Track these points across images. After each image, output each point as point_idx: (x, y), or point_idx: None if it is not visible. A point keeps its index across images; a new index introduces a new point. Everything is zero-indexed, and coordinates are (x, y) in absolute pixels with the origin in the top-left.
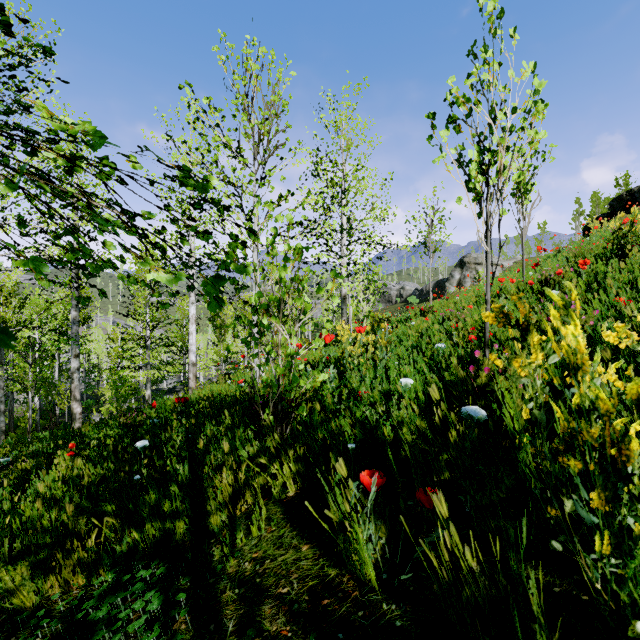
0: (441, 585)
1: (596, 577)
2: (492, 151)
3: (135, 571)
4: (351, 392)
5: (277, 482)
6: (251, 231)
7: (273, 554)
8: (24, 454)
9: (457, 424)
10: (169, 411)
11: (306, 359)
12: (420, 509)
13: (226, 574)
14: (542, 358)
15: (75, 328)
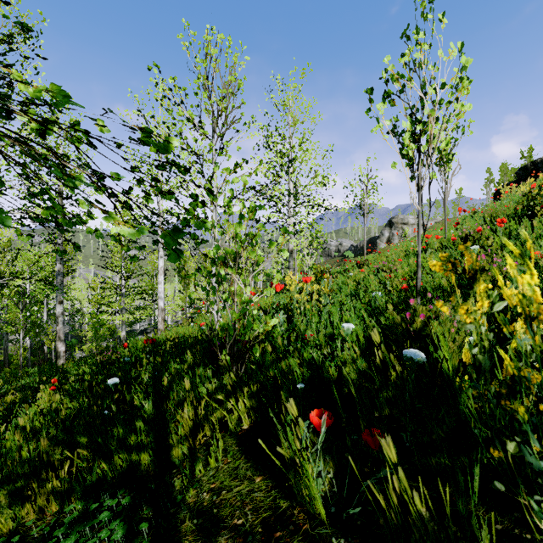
0: (387, 520)
1: (538, 517)
2: (423, 122)
3: (103, 500)
4: (298, 334)
5: (233, 416)
6: (210, 191)
7: (229, 485)
8: (14, 387)
9: (396, 365)
10: (140, 350)
11: (258, 305)
12: (365, 445)
13: (186, 504)
14: (488, 307)
15: (60, 278)
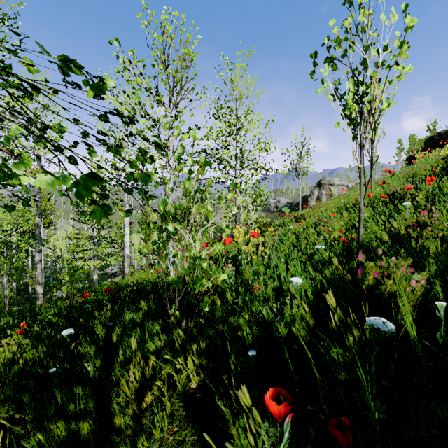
0: None
1: None
2: (366, 83)
3: None
4: (245, 283)
5: (181, 375)
6: (158, 145)
7: None
8: None
9: (353, 327)
10: (105, 294)
11: (210, 253)
12: (328, 430)
13: None
14: None
15: (38, 230)
